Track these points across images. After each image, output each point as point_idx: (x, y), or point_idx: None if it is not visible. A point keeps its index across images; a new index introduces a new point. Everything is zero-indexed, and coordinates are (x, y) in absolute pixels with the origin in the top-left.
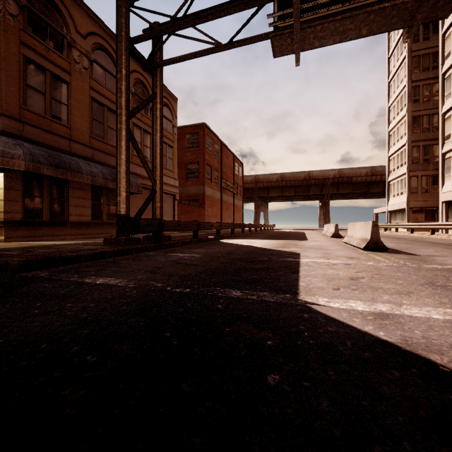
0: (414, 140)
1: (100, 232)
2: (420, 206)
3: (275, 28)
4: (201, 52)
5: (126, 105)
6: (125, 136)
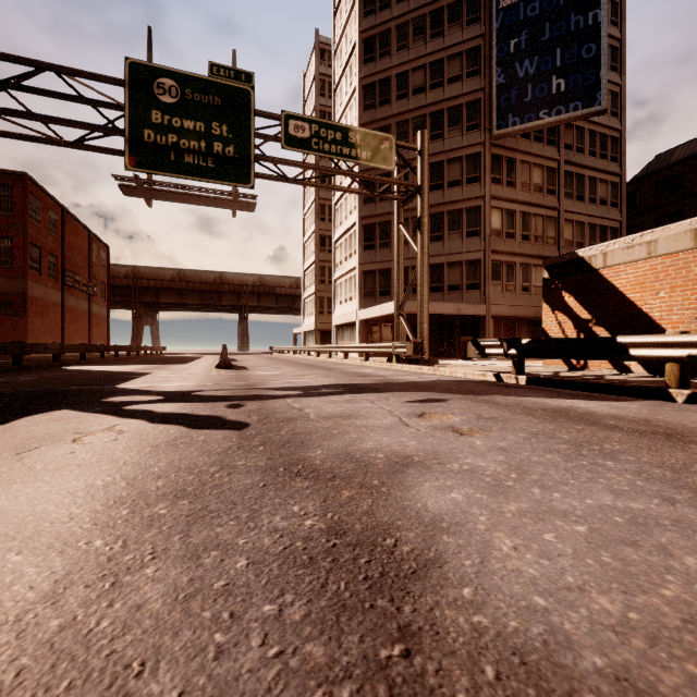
0: (322, 260)
1: None
2: (326, 328)
3: (126, 169)
4: (32, 138)
5: None
6: None
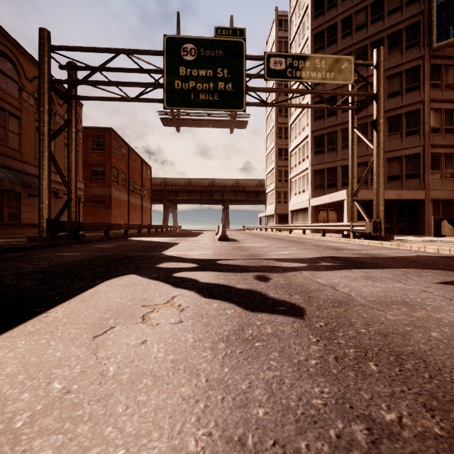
0: (279, 166)
1: (1, 232)
2: (283, 213)
3: (164, 108)
4: (113, 99)
5: (48, 133)
6: (48, 157)
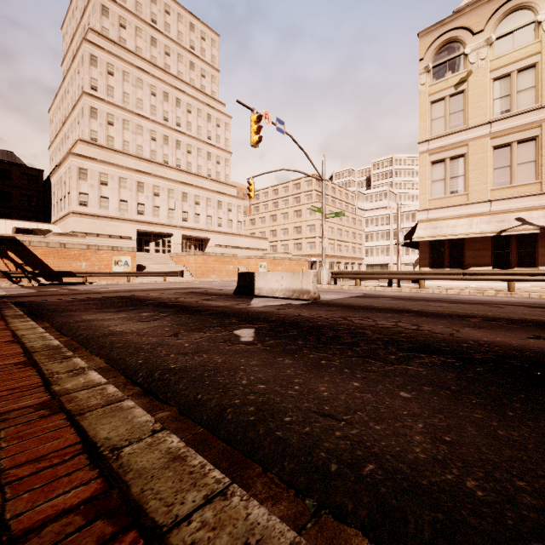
0: None
1: None
2: None
3: None
4: None
5: None
6: None
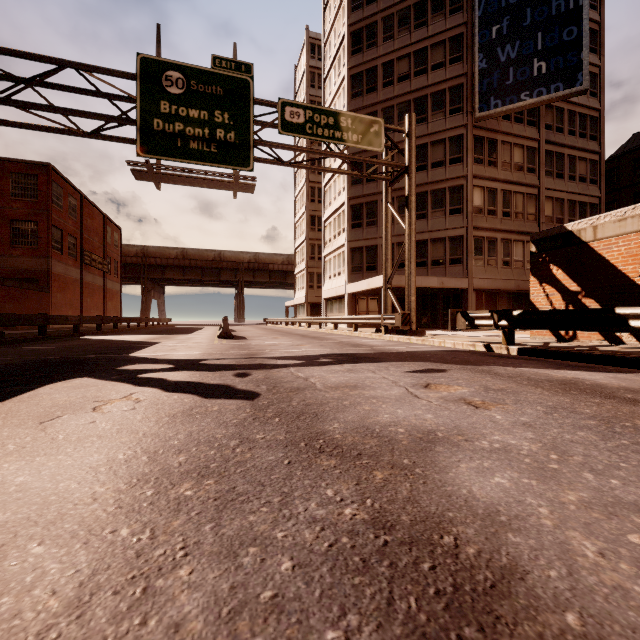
0: (312, 238)
1: None
2: (316, 301)
3: (138, 155)
4: (55, 130)
5: None
6: None
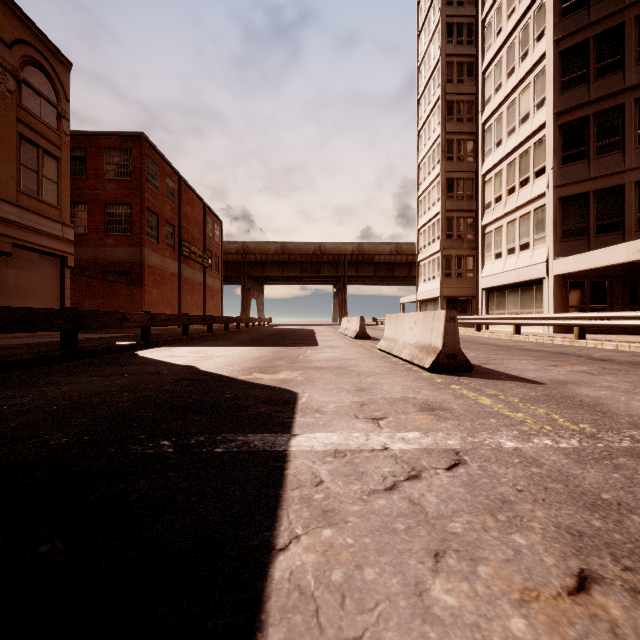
0: (448, 209)
1: None
2: (454, 295)
3: None
4: None
5: None
6: None
